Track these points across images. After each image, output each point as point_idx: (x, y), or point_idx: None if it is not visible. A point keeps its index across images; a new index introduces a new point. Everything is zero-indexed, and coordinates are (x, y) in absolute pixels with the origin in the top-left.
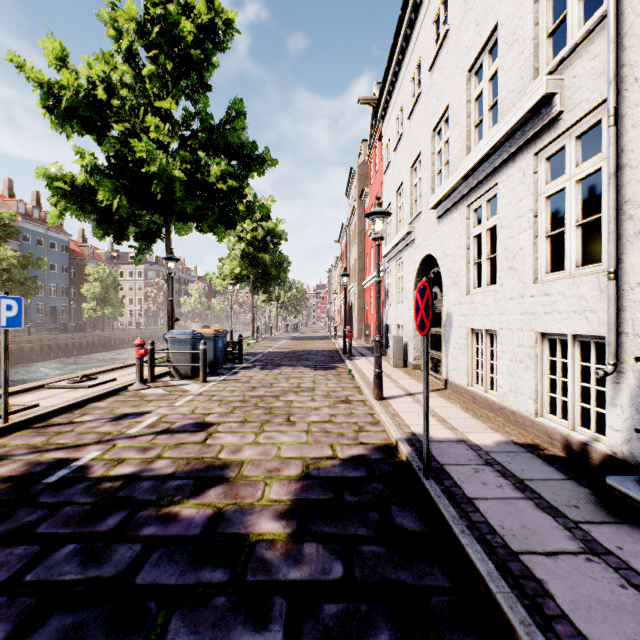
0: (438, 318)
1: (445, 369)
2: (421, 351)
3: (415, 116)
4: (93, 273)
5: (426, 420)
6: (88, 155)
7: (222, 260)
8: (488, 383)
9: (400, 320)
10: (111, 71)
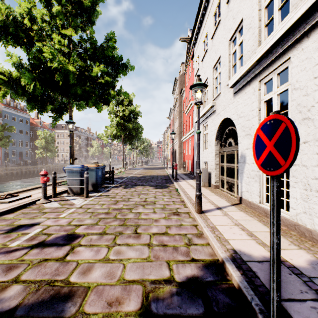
0: (232, 157)
1: (239, 190)
2: (219, 177)
3: (216, 36)
4: (41, 134)
5: (276, 269)
6: (15, 56)
7: (107, 127)
8: None
9: (205, 159)
10: (32, 8)
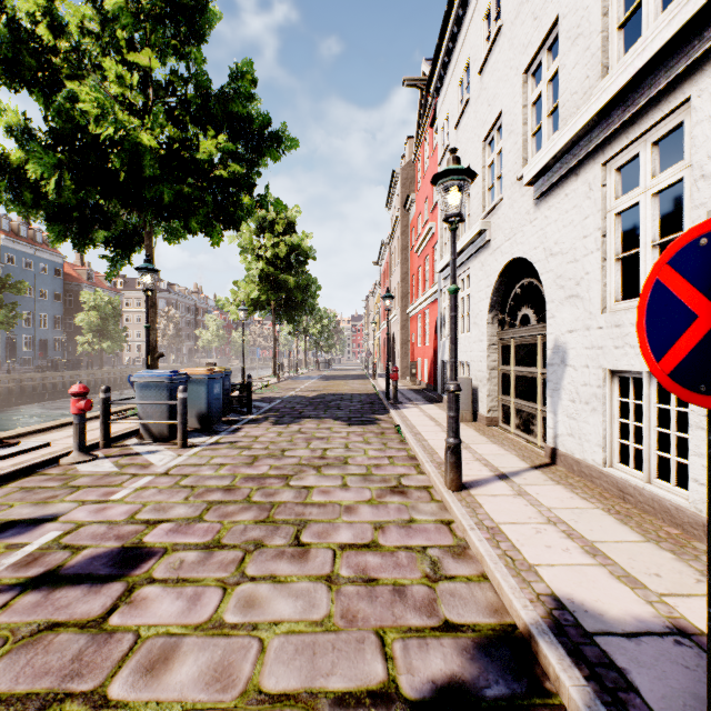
0: (531, 352)
1: (551, 432)
2: (499, 399)
3: (491, 65)
4: (89, 300)
5: None
6: (13, 112)
7: (237, 283)
8: (654, 467)
9: (465, 355)
10: None
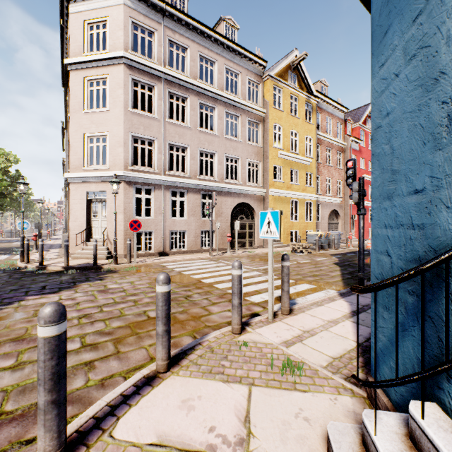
0: None
1: None
2: None
3: None
4: None
5: None
6: None
7: None
8: None
9: None
10: None
